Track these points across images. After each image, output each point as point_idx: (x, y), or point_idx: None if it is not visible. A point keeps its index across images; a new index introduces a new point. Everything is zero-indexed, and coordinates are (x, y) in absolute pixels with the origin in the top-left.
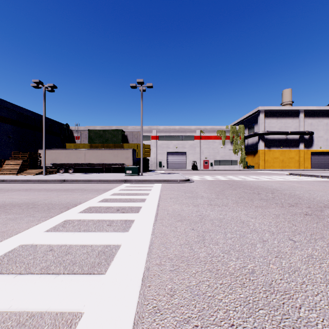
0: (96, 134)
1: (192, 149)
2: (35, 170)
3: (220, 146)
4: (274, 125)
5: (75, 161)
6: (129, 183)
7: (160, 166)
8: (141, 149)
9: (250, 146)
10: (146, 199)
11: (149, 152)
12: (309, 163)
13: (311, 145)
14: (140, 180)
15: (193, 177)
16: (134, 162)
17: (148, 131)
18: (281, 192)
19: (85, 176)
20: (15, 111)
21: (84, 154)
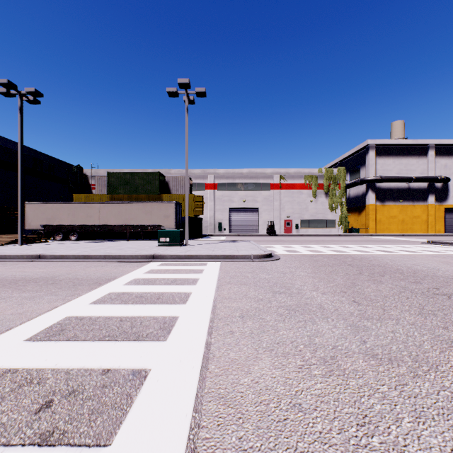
0: (119, 180)
1: (267, 203)
2: (8, 236)
3: (309, 199)
4: (391, 167)
5: (84, 222)
6: (158, 263)
7: (219, 229)
8: (186, 200)
9: (353, 199)
10: (175, 323)
11: (202, 208)
12: (442, 225)
13: (446, 197)
14: (180, 256)
15: (274, 247)
16: (178, 223)
17: (201, 176)
18: None
19: (88, 246)
20: None
21: (98, 211)
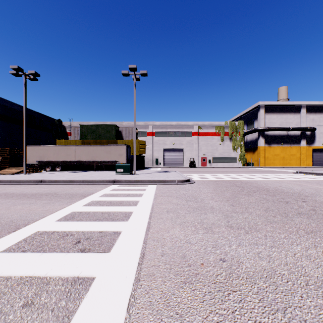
0: (88, 130)
1: (189, 145)
2: (16, 168)
3: (218, 142)
4: (275, 120)
5: (65, 158)
6: (117, 185)
7: (156, 164)
8: (134, 144)
9: (249, 142)
10: (131, 214)
11: (144, 149)
12: (310, 160)
13: (313, 141)
14: (131, 181)
15: (192, 175)
16: (128, 159)
17: (144, 127)
18: (313, 198)
19: (70, 175)
20: (0, 105)
21: (74, 151)
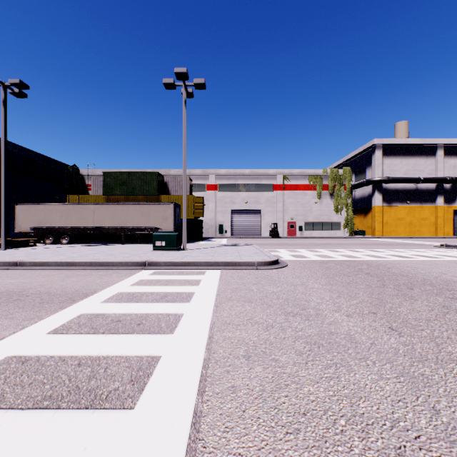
0: (116, 180)
1: (270, 205)
2: None
3: (313, 200)
4: (398, 167)
5: (78, 224)
6: (151, 271)
7: (220, 232)
8: (184, 201)
9: (359, 200)
10: (153, 370)
11: (202, 210)
12: (451, 227)
13: (455, 198)
14: (175, 263)
15: (279, 251)
16: (177, 226)
17: (202, 177)
18: None
19: (78, 251)
20: None
21: (92, 213)
